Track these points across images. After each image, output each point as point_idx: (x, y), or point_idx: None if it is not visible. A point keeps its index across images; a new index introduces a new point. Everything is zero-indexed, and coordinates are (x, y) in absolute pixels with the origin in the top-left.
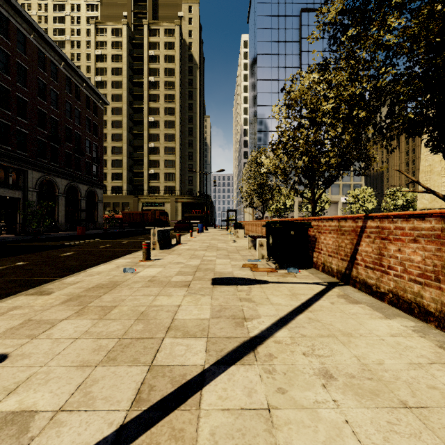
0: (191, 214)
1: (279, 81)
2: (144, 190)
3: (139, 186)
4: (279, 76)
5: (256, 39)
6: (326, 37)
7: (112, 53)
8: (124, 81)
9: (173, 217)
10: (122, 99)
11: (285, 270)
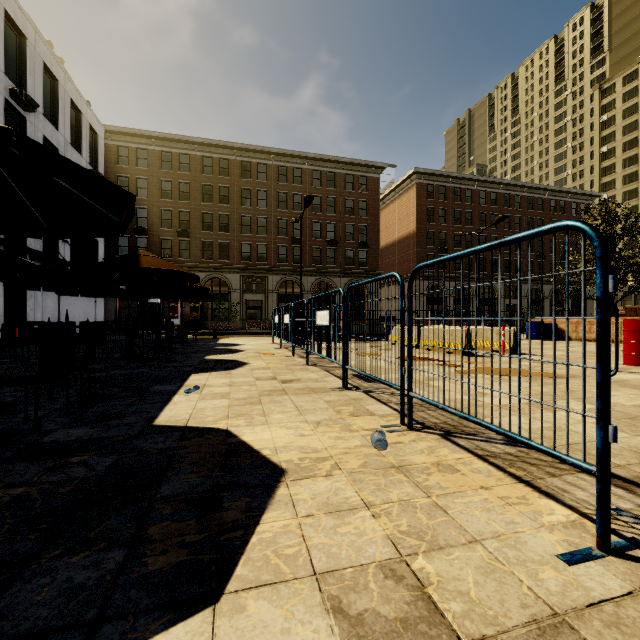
0: None
1: None
2: None
3: None
4: None
5: None
6: None
7: (623, 109)
8: (639, 136)
9: None
10: (637, 160)
11: None
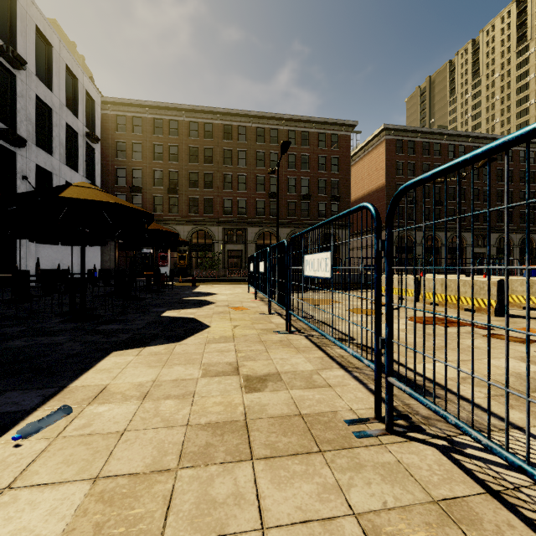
0: None
1: None
2: None
3: None
4: None
5: None
6: None
7: None
8: None
9: None
10: None
11: None
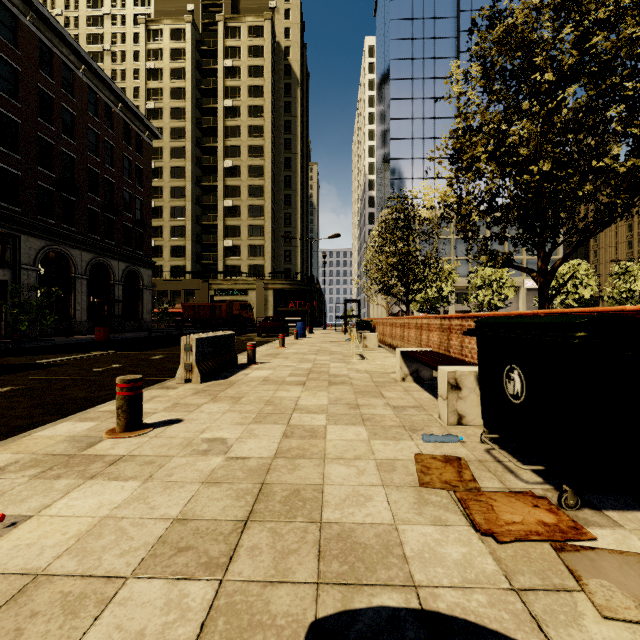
0: (288, 307)
1: (424, 100)
2: (218, 271)
3: (211, 266)
4: (425, 92)
5: (388, 37)
6: None
7: (171, 67)
8: (188, 108)
9: (261, 312)
10: (185, 134)
11: (612, 523)
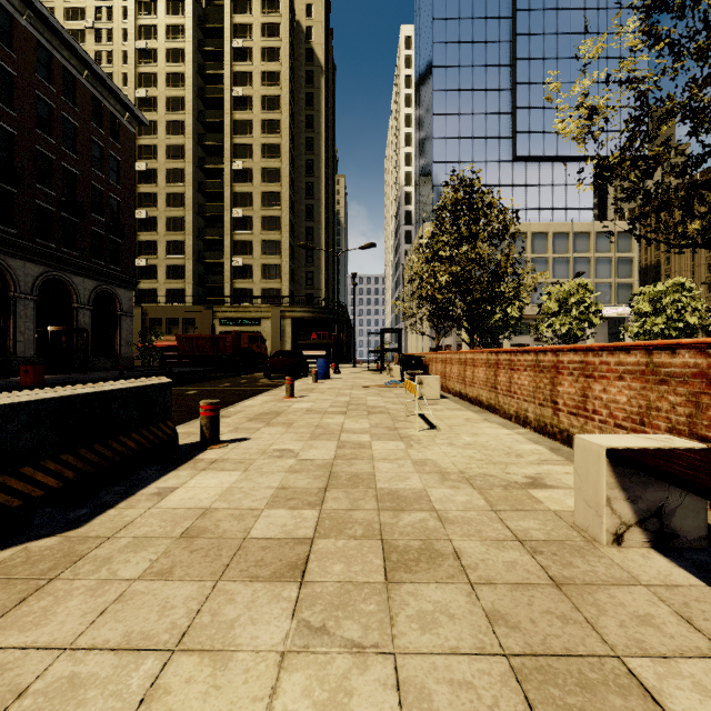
0: (310, 340)
1: (473, 92)
2: (224, 295)
3: (216, 290)
4: (474, 82)
5: (430, 17)
6: (563, 7)
7: (167, 47)
8: (187, 97)
9: (276, 345)
10: (184, 129)
11: None
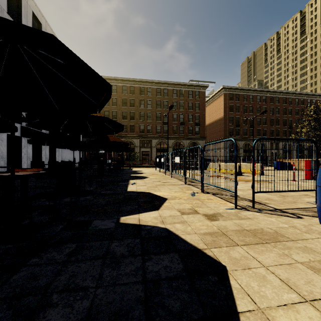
0: None
1: None
2: None
3: None
4: None
5: None
6: None
7: None
8: None
9: None
10: None
11: None
